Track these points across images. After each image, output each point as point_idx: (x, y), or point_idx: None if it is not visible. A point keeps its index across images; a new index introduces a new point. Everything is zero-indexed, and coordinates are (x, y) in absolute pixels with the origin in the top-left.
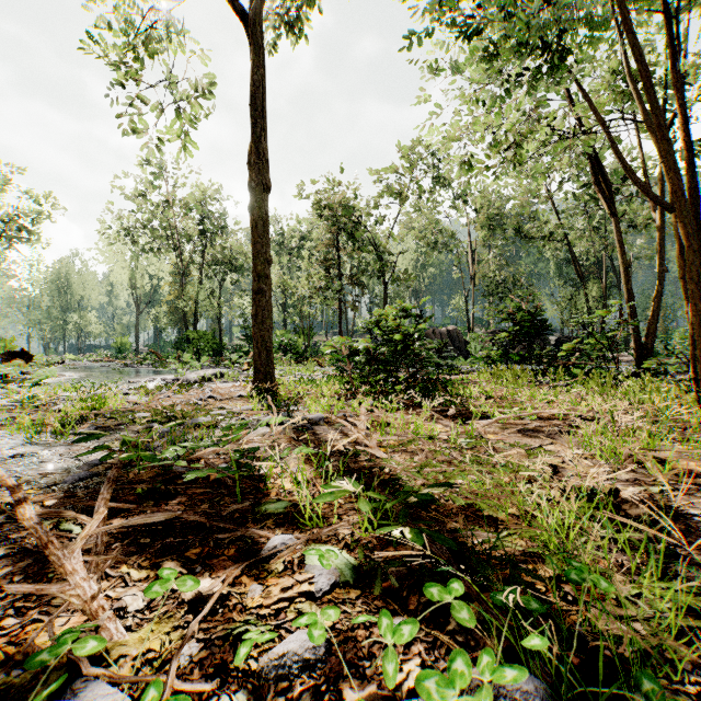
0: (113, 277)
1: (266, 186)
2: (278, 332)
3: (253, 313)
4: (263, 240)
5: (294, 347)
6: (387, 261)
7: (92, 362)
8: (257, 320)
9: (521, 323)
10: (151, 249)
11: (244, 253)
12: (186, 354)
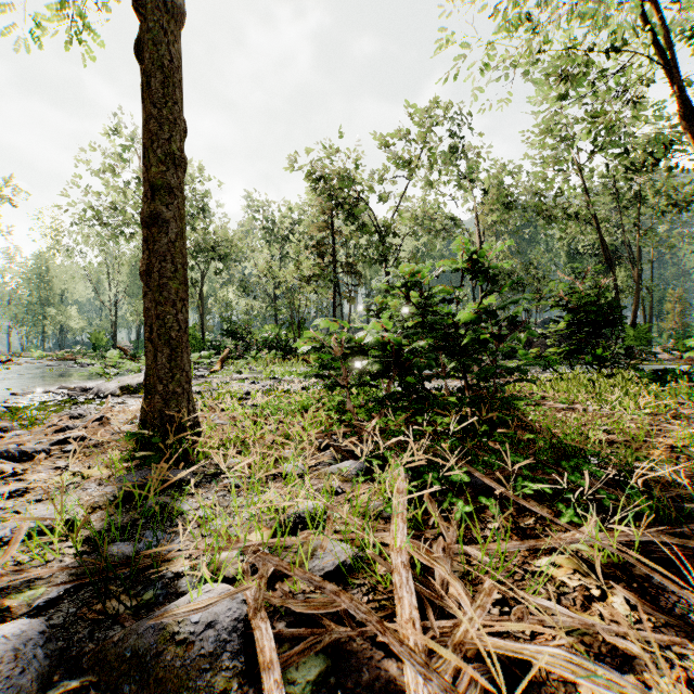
0: (88, 267)
1: (171, 1)
2: (267, 327)
3: (142, 268)
4: (163, 112)
5: (282, 343)
6: (388, 243)
7: (51, 360)
8: (151, 282)
9: (591, 308)
10: (121, 232)
11: (230, 240)
12: (111, 352)
